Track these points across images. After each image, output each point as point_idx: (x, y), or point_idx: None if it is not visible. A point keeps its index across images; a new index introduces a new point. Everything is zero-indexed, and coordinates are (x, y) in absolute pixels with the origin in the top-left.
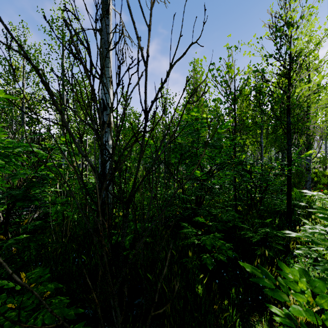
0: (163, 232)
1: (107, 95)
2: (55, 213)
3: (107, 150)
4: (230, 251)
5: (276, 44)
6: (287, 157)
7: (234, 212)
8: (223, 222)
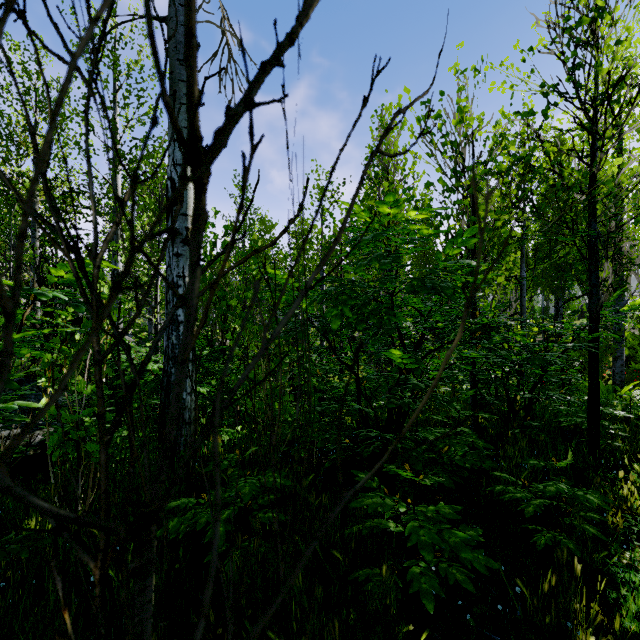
0: (311, 497)
1: None
2: (58, 448)
3: None
4: (478, 554)
5: (564, 63)
6: (590, 310)
7: (475, 436)
8: (452, 464)
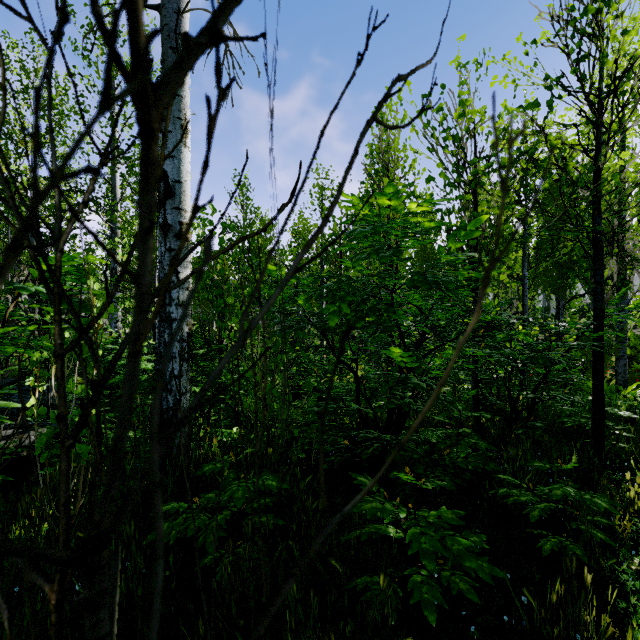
0: (308, 500)
1: (176, 162)
2: (46, 450)
3: (66, 297)
4: (483, 561)
5: (568, 56)
6: (594, 309)
7: (477, 437)
8: (454, 466)
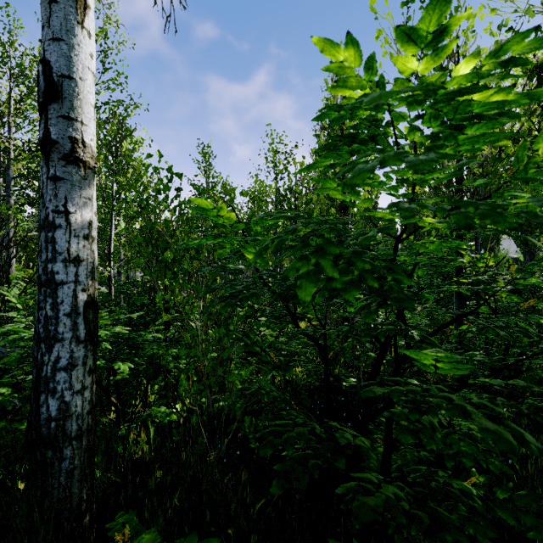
0: None
1: (66, 48)
2: None
3: None
4: None
5: None
6: None
7: None
8: None
